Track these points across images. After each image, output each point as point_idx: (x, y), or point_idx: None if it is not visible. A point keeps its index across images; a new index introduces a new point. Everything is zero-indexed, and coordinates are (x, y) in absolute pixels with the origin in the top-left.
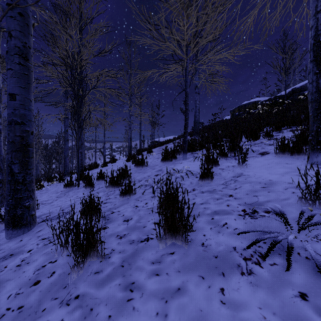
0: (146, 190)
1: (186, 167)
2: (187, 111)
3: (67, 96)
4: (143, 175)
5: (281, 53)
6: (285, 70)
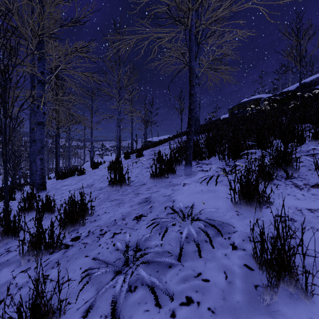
0: (99, 296)
1: (198, 201)
2: (192, 98)
3: (33, 85)
4: (115, 213)
5: (295, 39)
6: (300, 60)
